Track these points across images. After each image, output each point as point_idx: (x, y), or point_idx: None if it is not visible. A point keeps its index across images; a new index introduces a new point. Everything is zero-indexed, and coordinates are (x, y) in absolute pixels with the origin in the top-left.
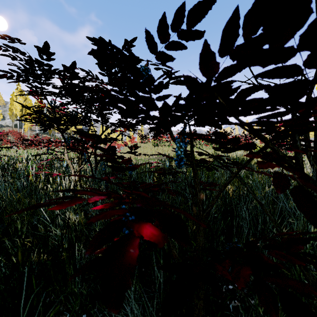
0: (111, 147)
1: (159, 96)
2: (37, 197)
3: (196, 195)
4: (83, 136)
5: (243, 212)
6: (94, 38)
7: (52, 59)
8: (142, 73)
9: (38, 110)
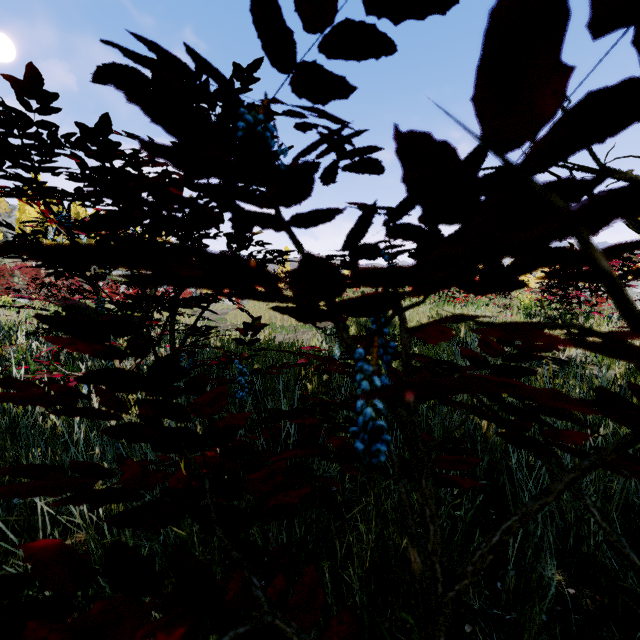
0: (158, 364)
1: (300, 214)
2: (19, 444)
3: (424, 531)
4: (71, 333)
5: (526, 494)
6: (161, 61)
7: (54, 109)
8: (214, 126)
9: (39, 230)
